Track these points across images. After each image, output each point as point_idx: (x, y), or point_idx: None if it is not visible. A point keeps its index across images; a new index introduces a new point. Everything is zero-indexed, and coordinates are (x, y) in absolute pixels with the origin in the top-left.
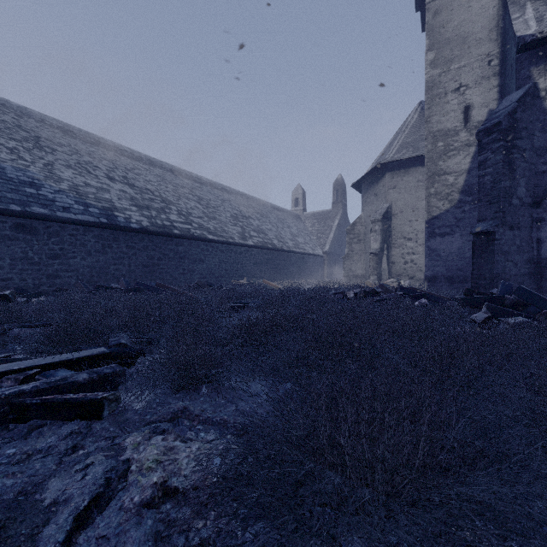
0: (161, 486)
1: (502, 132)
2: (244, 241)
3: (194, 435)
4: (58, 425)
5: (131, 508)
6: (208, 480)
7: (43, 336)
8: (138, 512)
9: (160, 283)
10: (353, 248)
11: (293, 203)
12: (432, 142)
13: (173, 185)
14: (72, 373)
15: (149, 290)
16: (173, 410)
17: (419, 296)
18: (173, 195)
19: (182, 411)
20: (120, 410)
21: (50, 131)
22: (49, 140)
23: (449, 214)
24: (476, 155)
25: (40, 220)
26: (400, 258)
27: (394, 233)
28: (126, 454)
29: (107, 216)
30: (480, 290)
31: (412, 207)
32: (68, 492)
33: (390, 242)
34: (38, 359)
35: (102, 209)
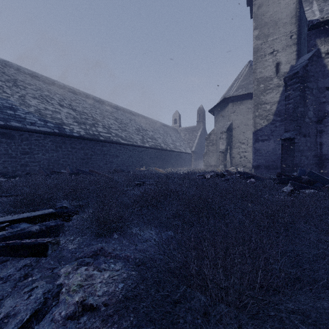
0: (80, 304)
1: (299, 78)
2: (143, 144)
3: (107, 266)
4: (17, 260)
5: (59, 320)
6: (113, 299)
7: (12, 202)
8: (63, 323)
9: (91, 169)
10: (209, 148)
11: (173, 122)
12: (257, 84)
13: (100, 110)
14: (28, 226)
15: (84, 173)
16: (94, 249)
17: (249, 177)
18: (100, 116)
19: (100, 250)
20: (59, 250)
21: (23, 76)
22: (23, 81)
23: (267, 128)
24: (283, 92)
25: (16, 130)
26: (237, 155)
27: (234, 140)
28: (60, 280)
29: (58, 128)
30: (286, 173)
31: (244, 124)
32: (17, 308)
33: (231, 145)
34: (8, 216)
35: (56, 124)
